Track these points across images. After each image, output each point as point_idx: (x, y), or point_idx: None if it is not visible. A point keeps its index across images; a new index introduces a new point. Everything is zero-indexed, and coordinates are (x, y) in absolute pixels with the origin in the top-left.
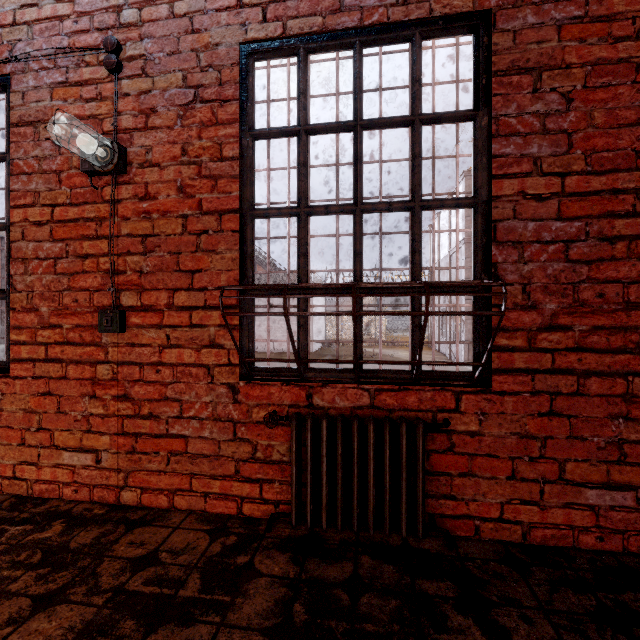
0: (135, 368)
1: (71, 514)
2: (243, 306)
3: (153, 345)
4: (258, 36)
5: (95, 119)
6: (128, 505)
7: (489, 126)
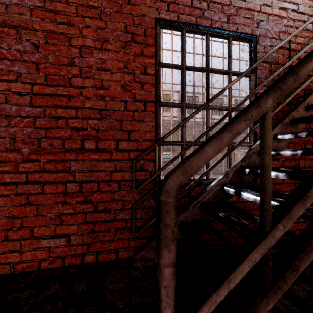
0: None
1: None
2: None
3: None
4: None
5: None
6: None
7: None
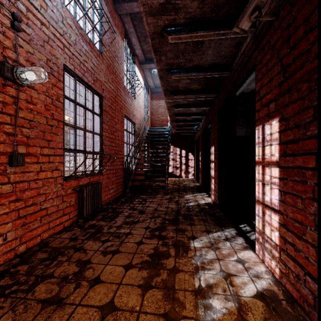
0: (25, 183)
1: (7, 269)
2: (63, 155)
3: (34, 171)
4: (68, 66)
5: (0, 43)
6: (21, 253)
7: (102, 120)
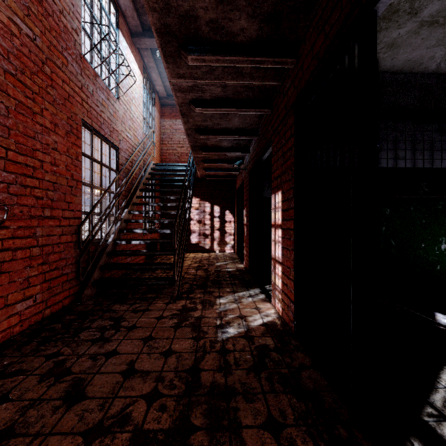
0: None
1: None
2: None
3: None
4: None
5: None
6: None
7: None
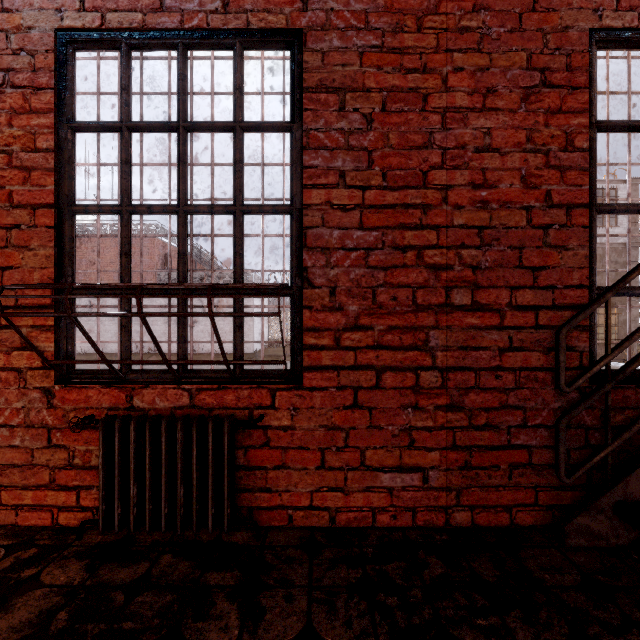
0: None
1: None
2: (61, 306)
3: None
4: (76, 24)
5: None
6: None
7: (303, 138)
